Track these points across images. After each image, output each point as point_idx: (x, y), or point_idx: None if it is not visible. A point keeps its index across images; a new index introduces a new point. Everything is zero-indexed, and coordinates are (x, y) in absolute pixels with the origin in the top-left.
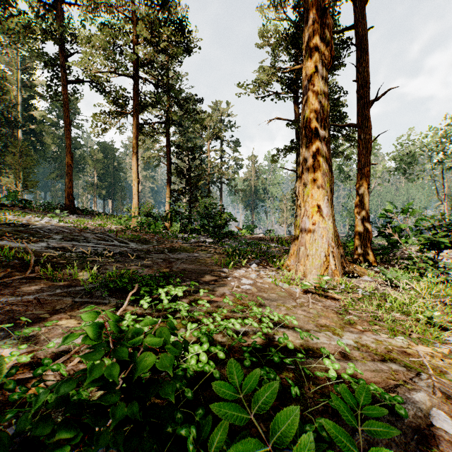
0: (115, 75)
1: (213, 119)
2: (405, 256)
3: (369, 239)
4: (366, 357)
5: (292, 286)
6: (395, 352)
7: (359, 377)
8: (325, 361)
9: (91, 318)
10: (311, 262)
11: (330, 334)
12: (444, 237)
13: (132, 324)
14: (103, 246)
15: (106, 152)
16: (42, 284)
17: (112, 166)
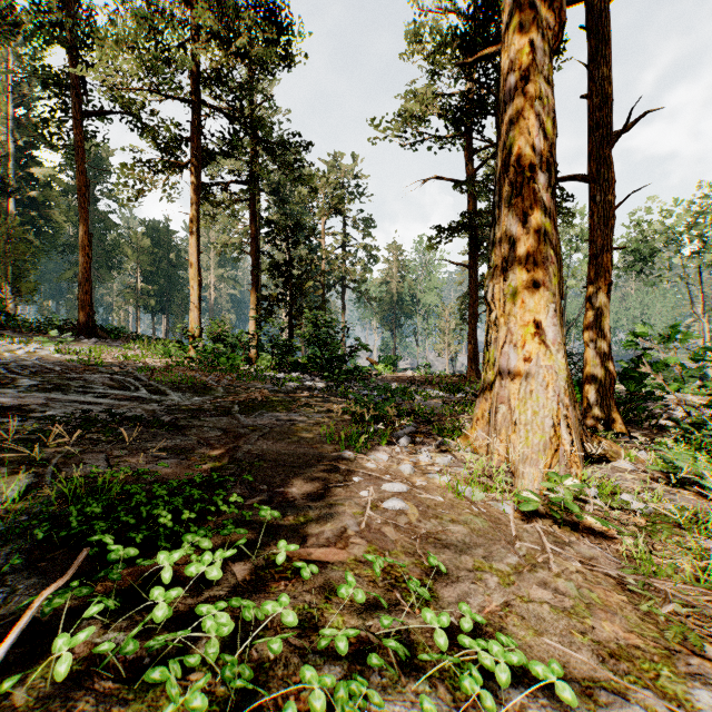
0: (159, 97)
1: (330, 181)
2: (668, 412)
3: (610, 385)
4: None
5: (491, 495)
6: None
7: None
8: None
9: None
10: (523, 438)
11: (658, 705)
12: None
13: None
14: (110, 402)
15: (156, 237)
16: None
17: (167, 259)
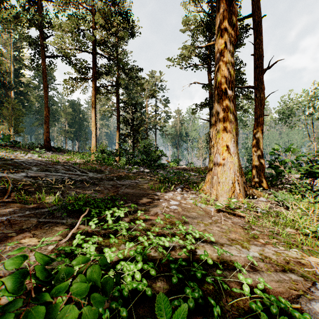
0: (79, 51)
1: (150, 83)
2: (288, 181)
3: (262, 170)
4: (270, 268)
5: (207, 206)
6: (292, 263)
7: (266, 287)
8: (240, 276)
9: (15, 265)
10: (221, 187)
11: (239, 247)
12: (318, 168)
13: (81, 243)
14: (68, 175)
15: (74, 107)
16: (16, 206)
17: (78, 117)
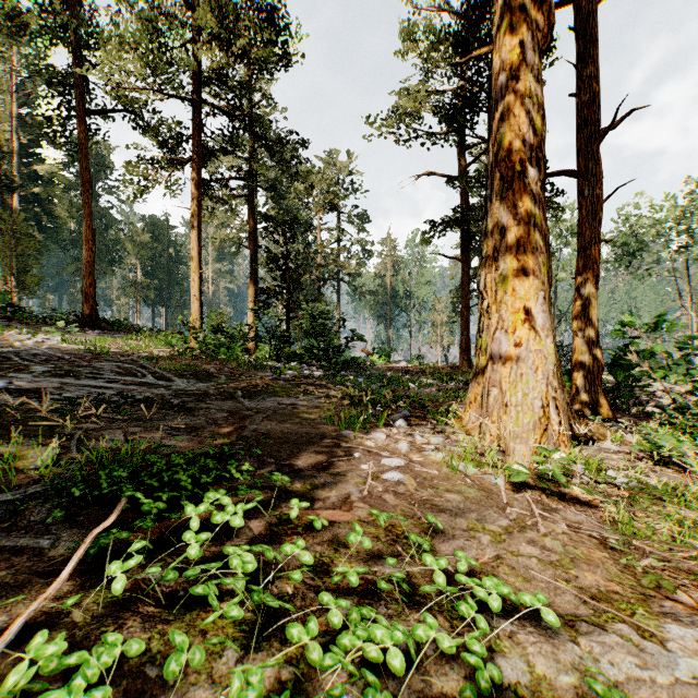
0: (161, 95)
1: (326, 177)
2: (654, 399)
3: (598, 372)
4: None
5: (483, 470)
6: None
7: None
8: None
9: None
10: (514, 418)
11: (632, 635)
12: None
13: (53, 668)
14: (120, 387)
15: (156, 233)
16: None
17: (166, 254)
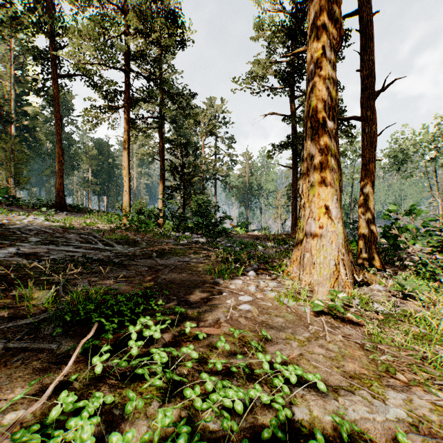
0: (105, 67)
1: (207, 115)
2: (410, 257)
3: (374, 241)
4: None
5: (298, 303)
6: None
7: None
8: None
9: None
10: (318, 271)
11: (368, 396)
12: None
13: (70, 409)
14: (83, 251)
15: (100, 149)
16: None
17: (107, 162)
